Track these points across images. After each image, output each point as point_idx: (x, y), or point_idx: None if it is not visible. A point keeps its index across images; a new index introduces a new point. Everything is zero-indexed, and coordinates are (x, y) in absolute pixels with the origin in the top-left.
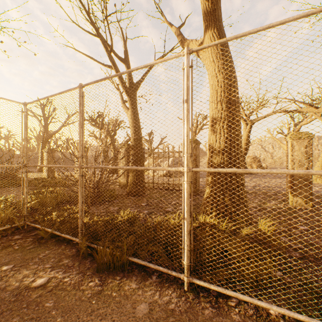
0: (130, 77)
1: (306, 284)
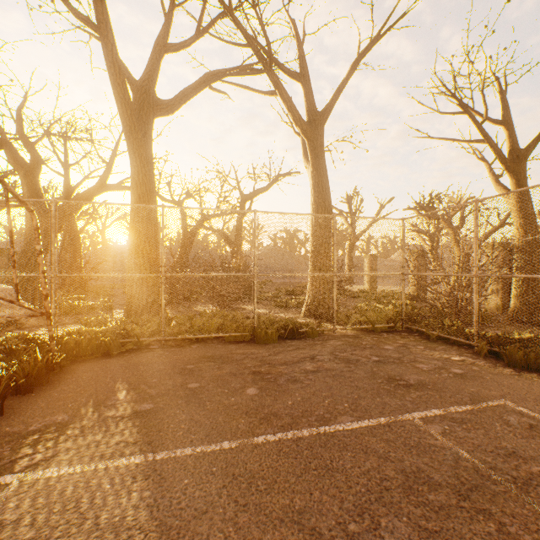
0: (512, 143)
1: None
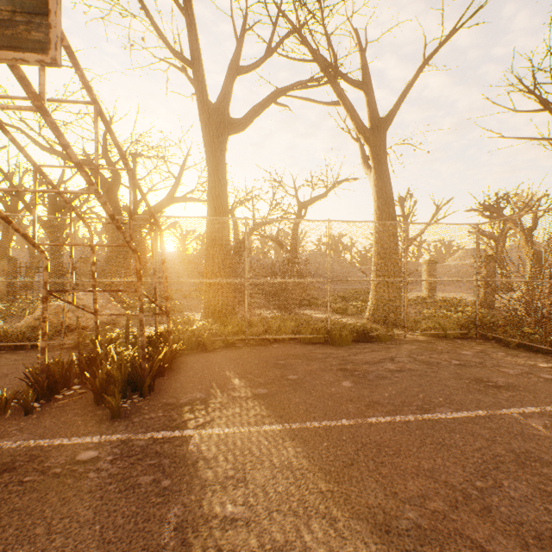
0: None
1: None
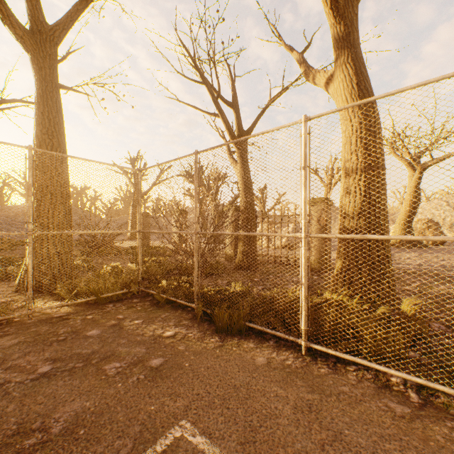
0: (239, 124)
1: (447, 366)
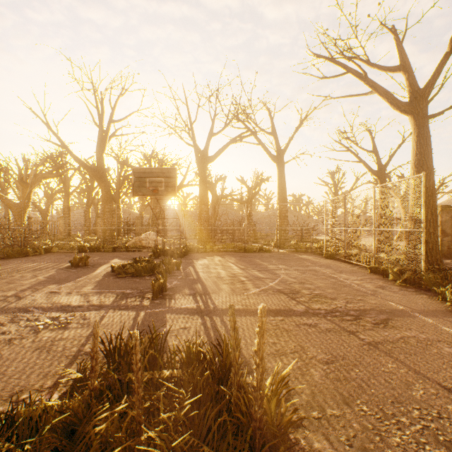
0: (377, 162)
1: None
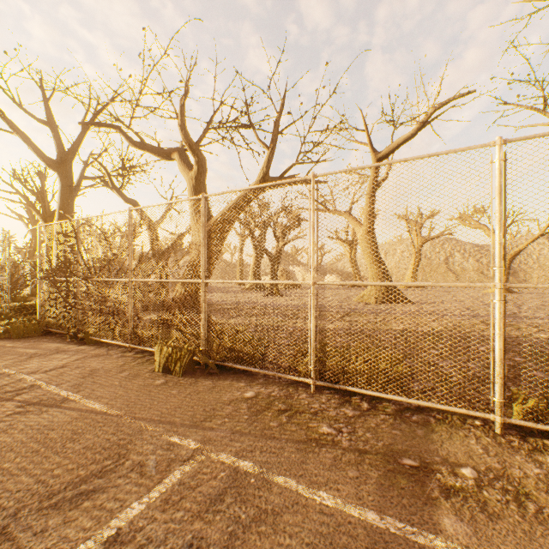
0: (46, 207)
1: None
